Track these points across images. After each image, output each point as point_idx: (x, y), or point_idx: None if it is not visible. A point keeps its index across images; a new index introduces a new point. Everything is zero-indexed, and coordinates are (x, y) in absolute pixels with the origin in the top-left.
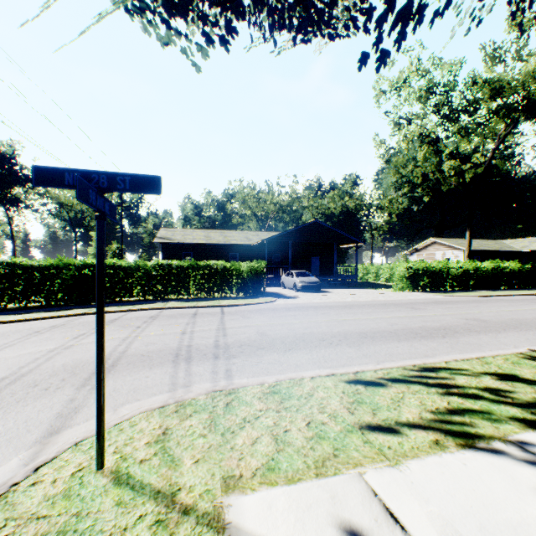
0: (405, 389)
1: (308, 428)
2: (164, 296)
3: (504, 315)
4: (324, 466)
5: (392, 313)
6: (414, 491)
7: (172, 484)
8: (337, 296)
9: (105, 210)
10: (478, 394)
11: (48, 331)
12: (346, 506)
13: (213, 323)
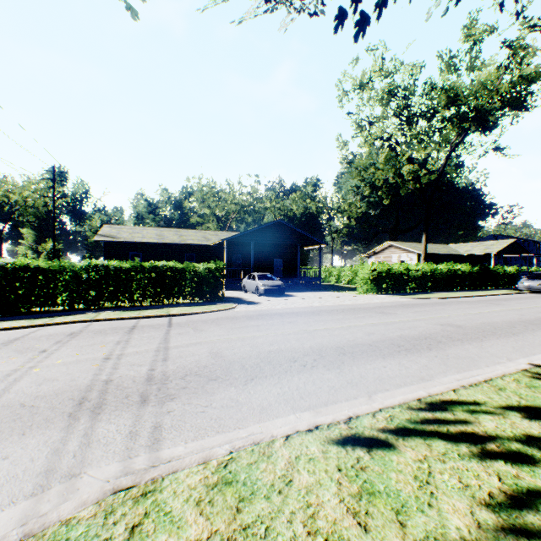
0: (427, 452)
1: None
2: (98, 305)
3: (474, 318)
4: None
5: (364, 320)
6: None
7: None
8: (303, 301)
9: None
10: (526, 451)
11: None
12: None
13: (154, 341)
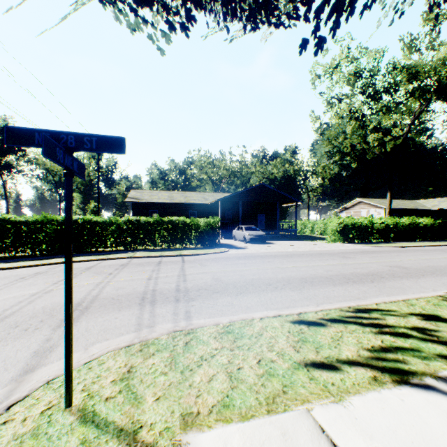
0: (343, 329)
1: (259, 365)
2: (133, 247)
3: (421, 263)
4: (274, 402)
5: (327, 261)
6: (359, 427)
7: (134, 422)
8: (280, 247)
9: (73, 168)
10: (407, 332)
11: (32, 277)
12: (296, 443)
13: (175, 270)
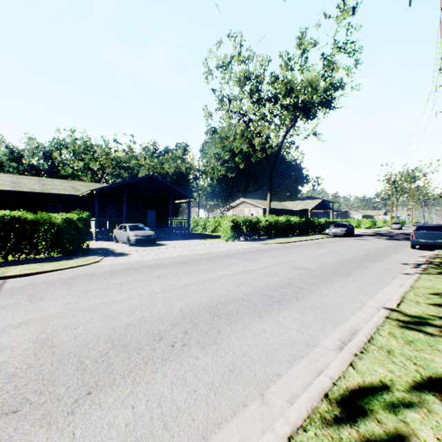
0: None
1: None
2: None
3: (314, 260)
4: None
5: (232, 268)
6: None
7: None
8: (174, 250)
9: None
10: None
11: None
12: None
13: None
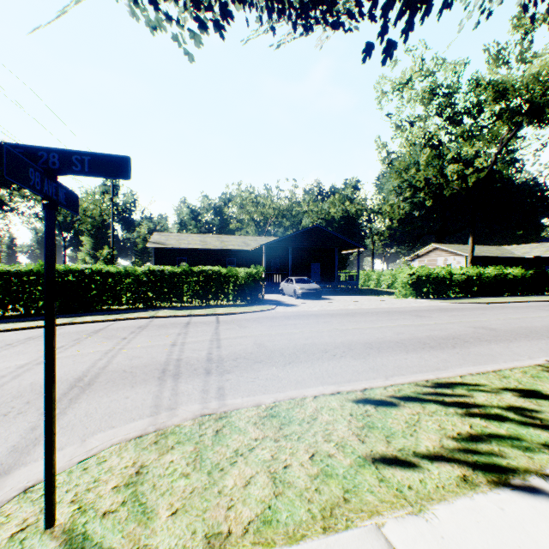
0: (421, 410)
1: (312, 462)
2: (156, 304)
3: (512, 323)
4: (333, 515)
5: (397, 321)
6: None
7: (139, 548)
8: (339, 304)
9: (58, 198)
10: (502, 414)
11: (23, 343)
12: None
13: (207, 333)
